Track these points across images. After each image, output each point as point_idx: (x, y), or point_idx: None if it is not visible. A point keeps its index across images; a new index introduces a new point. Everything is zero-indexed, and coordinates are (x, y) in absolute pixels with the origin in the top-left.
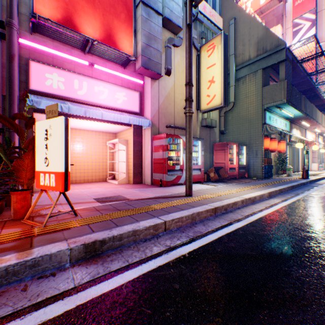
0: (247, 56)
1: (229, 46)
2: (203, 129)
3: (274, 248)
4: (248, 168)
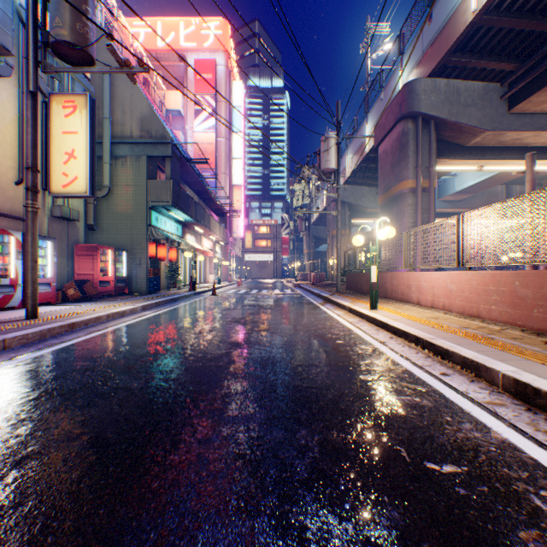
0: (130, 131)
1: (104, 103)
2: (57, 222)
3: (124, 338)
4: (131, 282)
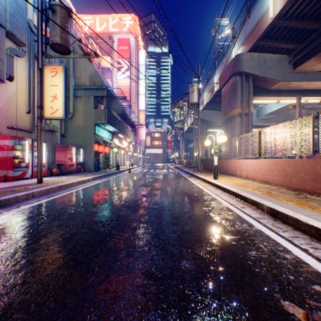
0: (84, 82)
1: (70, 67)
2: (46, 133)
3: (88, 192)
4: (85, 165)
